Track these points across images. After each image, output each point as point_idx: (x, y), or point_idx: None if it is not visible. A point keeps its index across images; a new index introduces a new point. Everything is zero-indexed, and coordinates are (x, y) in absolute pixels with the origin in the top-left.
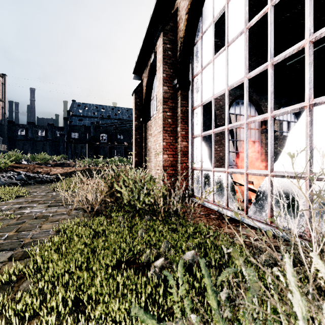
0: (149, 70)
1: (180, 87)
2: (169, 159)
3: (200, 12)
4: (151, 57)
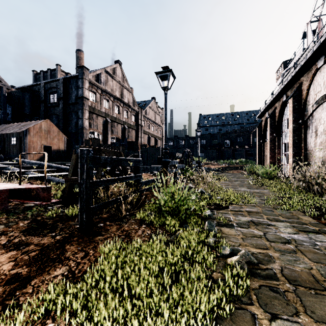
0: (265, 119)
1: (276, 136)
2: (272, 161)
3: (283, 112)
4: (266, 114)
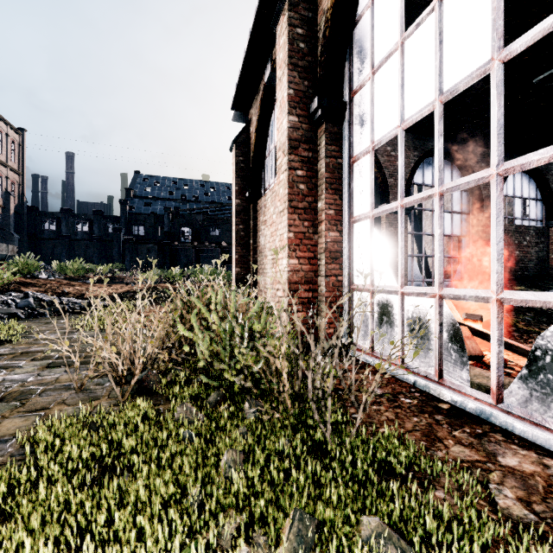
0: (261, 99)
1: (323, 114)
2: (301, 268)
3: None
4: (265, 72)
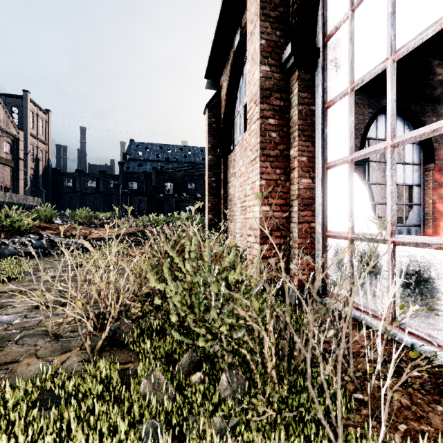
0: (231, 65)
1: (296, 61)
2: (273, 215)
3: None
4: (235, 40)
